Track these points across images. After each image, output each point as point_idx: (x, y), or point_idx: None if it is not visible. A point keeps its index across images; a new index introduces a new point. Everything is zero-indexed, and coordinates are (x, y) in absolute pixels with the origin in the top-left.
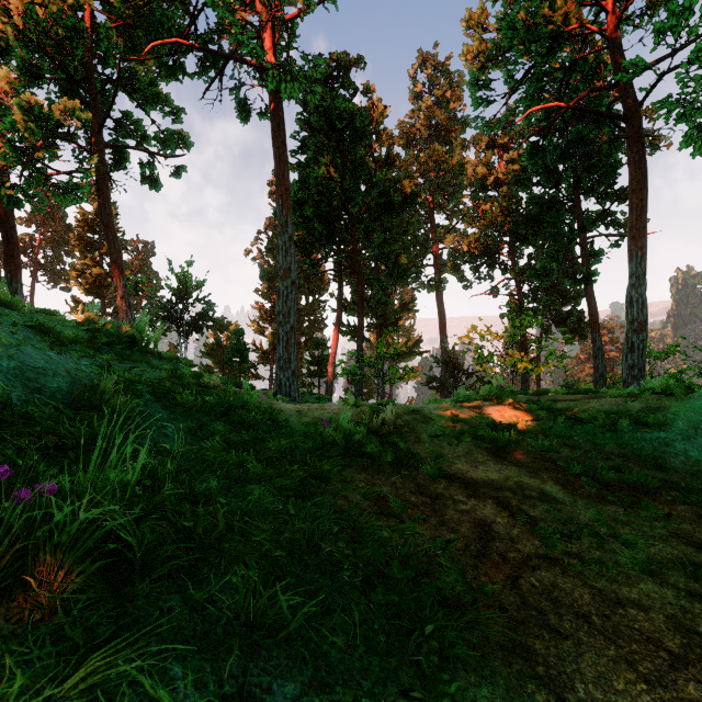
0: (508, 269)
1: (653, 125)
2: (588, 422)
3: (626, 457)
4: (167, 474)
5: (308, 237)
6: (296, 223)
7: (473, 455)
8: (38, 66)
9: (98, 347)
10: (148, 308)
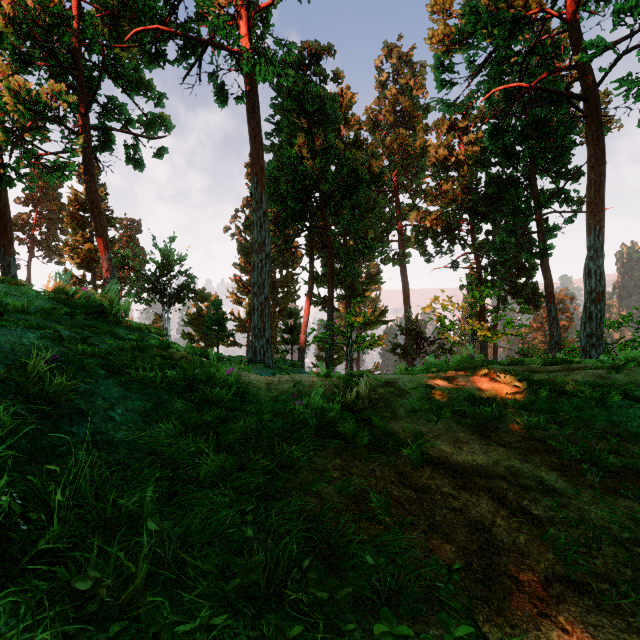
0: (467, 244)
1: (605, 108)
2: (573, 397)
3: (621, 437)
4: (53, 508)
5: (282, 214)
6: (270, 200)
7: (454, 434)
8: (30, 54)
9: (57, 317)
10: (134, 281)
